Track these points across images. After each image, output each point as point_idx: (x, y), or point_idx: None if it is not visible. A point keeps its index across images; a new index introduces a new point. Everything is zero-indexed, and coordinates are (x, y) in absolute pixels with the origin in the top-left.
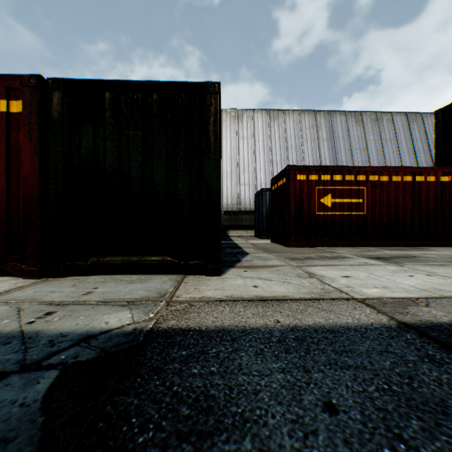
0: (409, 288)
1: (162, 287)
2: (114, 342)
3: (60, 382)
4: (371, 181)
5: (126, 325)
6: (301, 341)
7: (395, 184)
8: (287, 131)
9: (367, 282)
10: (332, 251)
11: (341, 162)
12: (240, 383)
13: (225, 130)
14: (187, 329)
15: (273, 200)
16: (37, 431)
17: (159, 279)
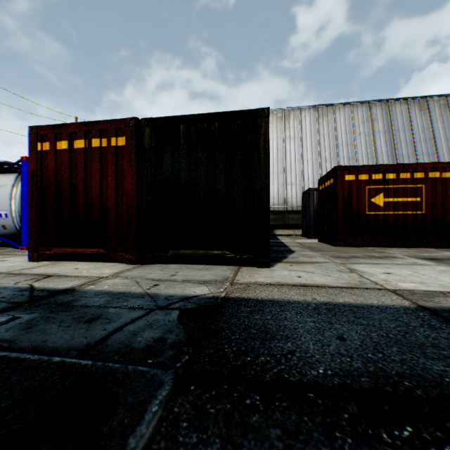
0: (448, 285)
1: (224, 274)
2: (203, 301)
3: (182, 315)
4: (430, 179)
5: (207, 294)
6: (331, 310)
7: None
8: (337, 127)
9: (406, 278)
10: (382, 251)
11: (401, 155)
12: (285, 325)
13: (272, 131)
14: (248, 298)
15: (320, 200)
16: (182, 330)
17: (220, 268)
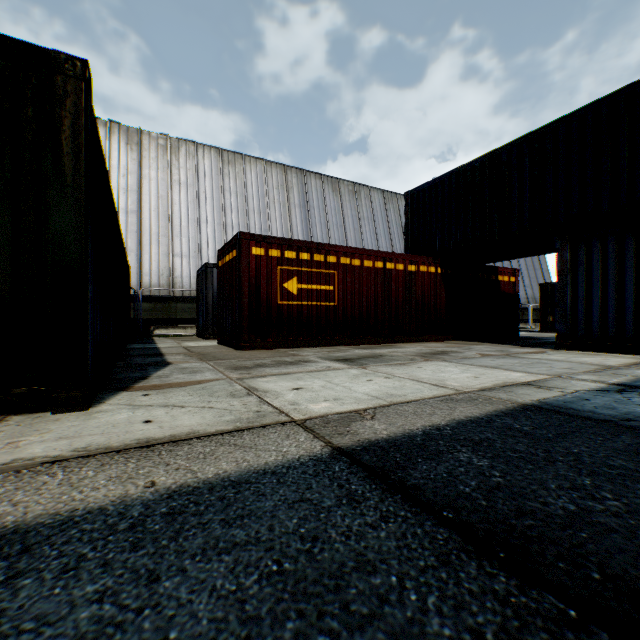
0: (363, 397)
1: None
2: None
3: None
4: (343, 265)
5: None
6: (176, 515)
7: (368, 270)
8: (248, 186)
9: (320, 393)
10: (296, 353)
11: (316, 238)
12: None
13: (148, 165)
14: None
15: (221, 282)
16: None
17: None
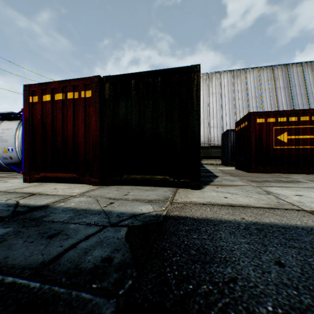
0: None
1: (165, 194)
2: (148, 219)
3: (129, 232)
4: None
5: (151, 212)
6: (260, 230)
7: None
8: (248, 85)
9: None
10: (287, 176)
11: (297, 105)
12: (221, 245)
13: None
14: (185, 217)
15: (237, 138)
16: (128, 249)
17: (162, 189)
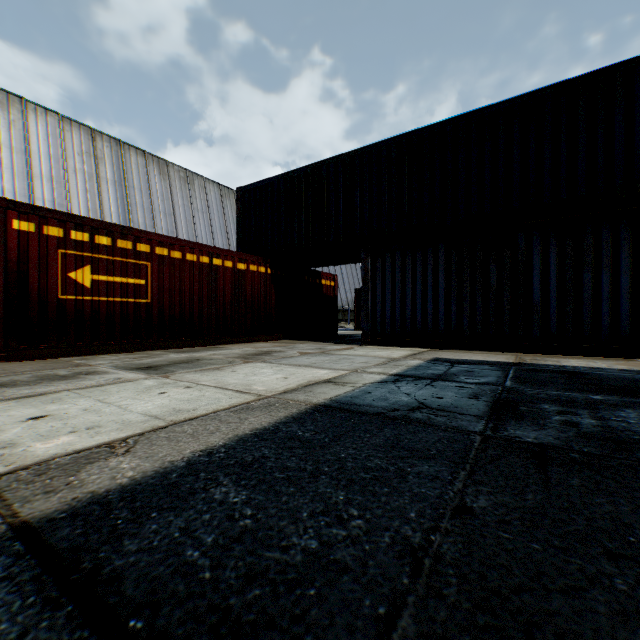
0: (138, 418)
1: None
2: None
3: None
4: (159, 256)
5: None
6: None
7: (192, 265)
8: (33, 142)
9: (72, 421)
10: (84, 362)
11: (138, 224)
12: None
13: None
14: None
15: None
16: None
17: None
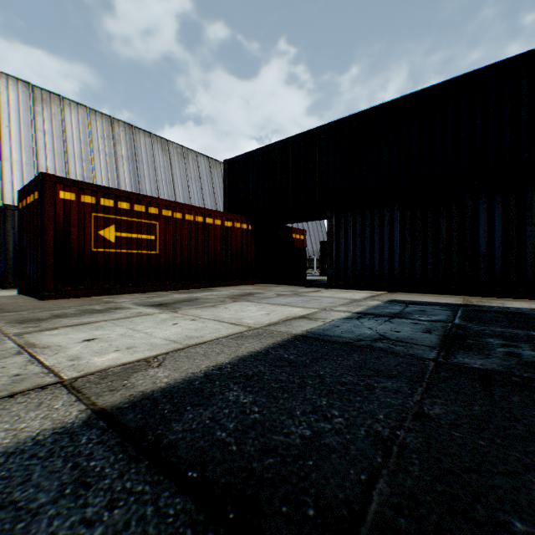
0: (161, 342)
1: None
2: None
3: None
4: (165, 217)
5: None
6: None
7: (189, 223)
8: (68, 130)
9: (114, 343)
10: (111, 300)
11: (146, 191)
12: None
13: None
14: None
15: (22, 226)
16: None
17: None
